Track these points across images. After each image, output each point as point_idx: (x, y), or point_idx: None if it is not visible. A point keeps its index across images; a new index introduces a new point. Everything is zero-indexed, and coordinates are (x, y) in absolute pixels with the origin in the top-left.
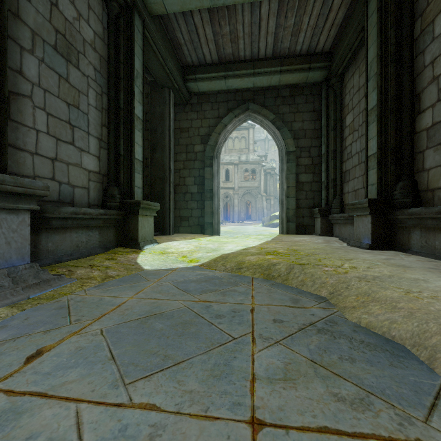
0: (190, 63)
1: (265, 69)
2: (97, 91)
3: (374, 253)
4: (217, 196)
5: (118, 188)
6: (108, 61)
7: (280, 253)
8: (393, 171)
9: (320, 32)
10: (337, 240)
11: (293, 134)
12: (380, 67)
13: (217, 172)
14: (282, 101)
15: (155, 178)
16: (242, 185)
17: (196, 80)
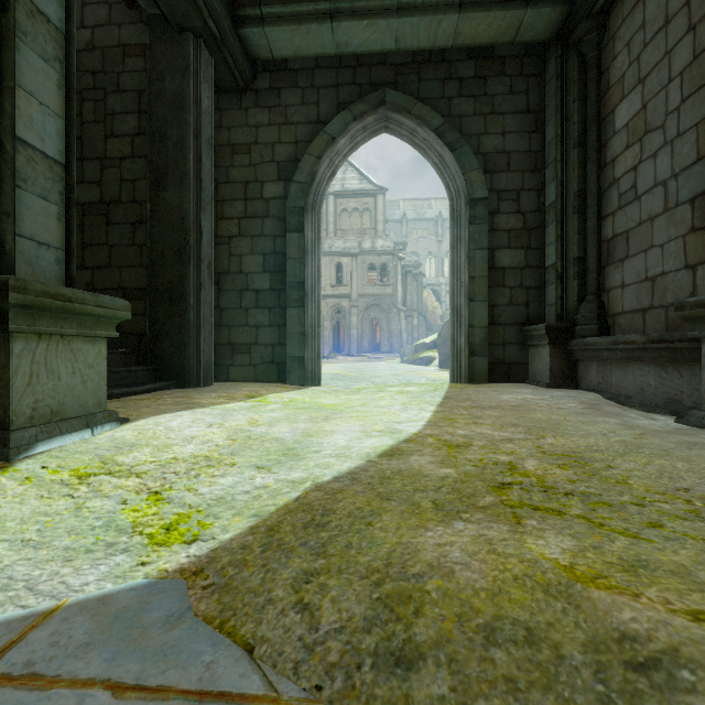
0: None
1: None
2: None
3: None
4: (314, 297)
5: None
6: None
7: (551, 489)
8: None
9: None
10: (603, 401)
11: (482, 162)
12: None
13: (314, 245)
14: (458, 88)
15: (162, 249)
16: (364, 291)
17: (264, 22)
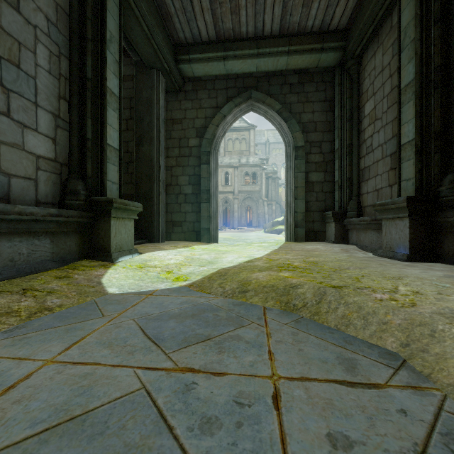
0: (183, 41)
1: (271, 49)
2: (51, 51)
3: (419, 266)
4: (215, 197)
5: (84, 182)
6: (69, 14)
7: (297, 267)
8: (437, 162)
9: (336, 2)
10: (355, 249)
11: (301, 127)
12: (420, 31)
13: (215, 170)
14: (289, 89)
15: (141, 175)
16: (242, 189)
17: (190, 62)
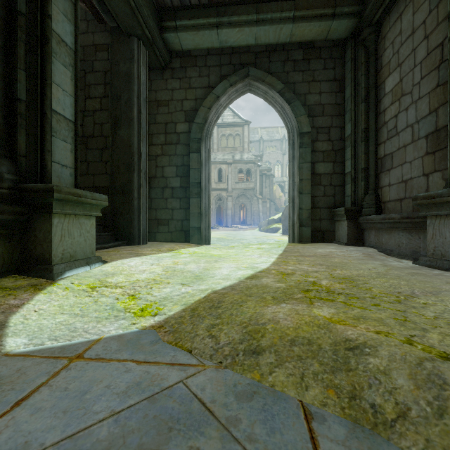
0: (168, 3)
1: (273, 14)
2: None
3: None
4: (206, 191)
5: (14, 162)
6: None
7: (331, 291)
8: None
9: None
10: (377, 253)
11: (307, 110)
12: None
13: (206, 160)
14: (292, 66)
15: (118, 164)
16: (236, 186)
17: (177, 30)
